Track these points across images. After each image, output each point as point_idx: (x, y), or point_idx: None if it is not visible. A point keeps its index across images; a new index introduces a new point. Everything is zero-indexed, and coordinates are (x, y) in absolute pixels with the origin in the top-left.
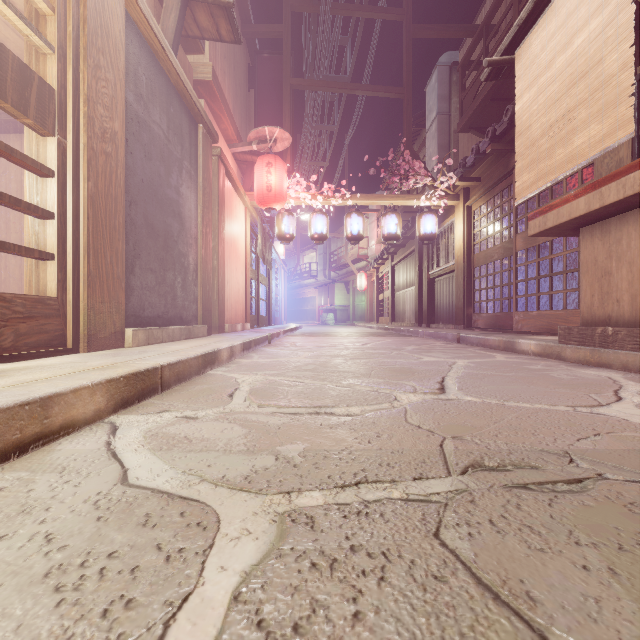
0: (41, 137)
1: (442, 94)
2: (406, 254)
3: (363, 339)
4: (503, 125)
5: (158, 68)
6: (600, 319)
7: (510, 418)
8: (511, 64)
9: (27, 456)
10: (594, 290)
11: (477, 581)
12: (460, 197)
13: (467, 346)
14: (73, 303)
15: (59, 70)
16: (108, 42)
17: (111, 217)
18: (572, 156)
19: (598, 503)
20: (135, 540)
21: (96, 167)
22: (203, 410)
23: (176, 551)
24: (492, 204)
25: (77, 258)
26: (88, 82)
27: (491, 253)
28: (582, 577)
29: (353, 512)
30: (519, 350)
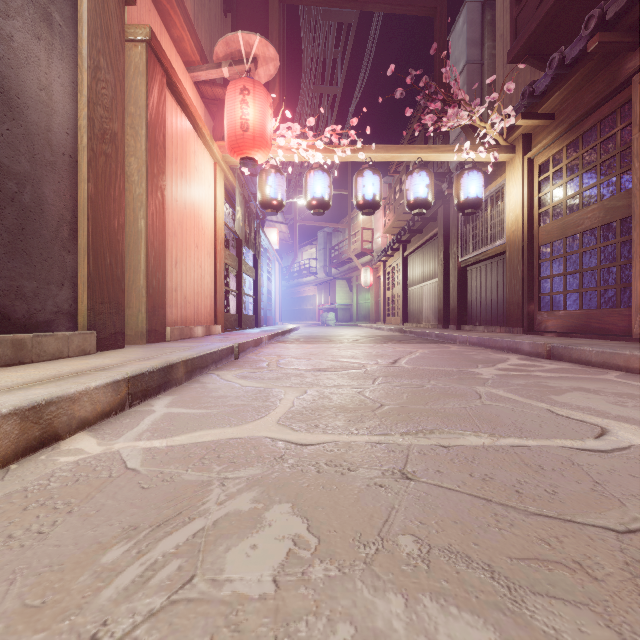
0: None
1: (472, 38)
2: (424, 240)
3: (384, 349)
4: None
5: None
6: None
7: None
8: None
9: None
10: None
11: None
12: (516, 148)
13: (584, 367)
14: None
15: None
16: None
17: None
18: None
19: None
20: None
21: None
22: None
23: None
24: (577, 147)
25: None
26: None
27: (576, 220)
28: None
29: None
30: None
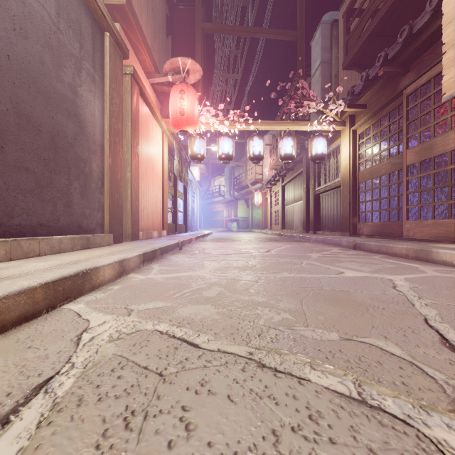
0: None
1: (325, 46)
2: (294, 175)
3: (264, 245)
4: (396, 48)
5: None
6: None
7: None
8: None
9: None
10: None
11: None
12: (346, 123)
13: (367, 253)
14: None
15: None
16: None
17: None
18: None
19: None
20: None
21: None
22: None
23: None
24: (378, 126)
25: None
26: None
27: (377, 169)
28: None
29: None
30: (438, 260)
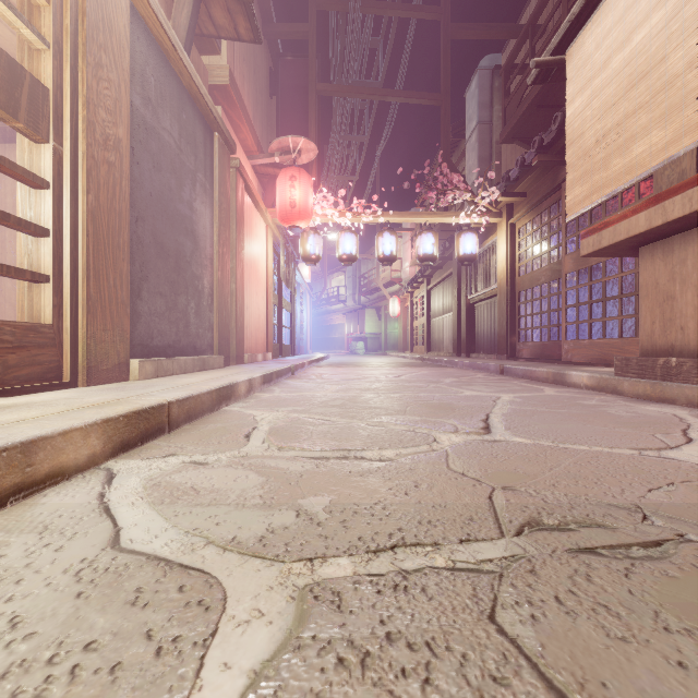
0: (34, 144)
1: (483, 101)
2: (443, 277)
3: (396, 370)
4: (551, 134)
5: (168, 69)
6: (662, 349)
7: (567, 464)
8: (561, 65)
9: (4, 511)
10: (655, 316)
11: (547, 684)
12: (503, 214)
13: (512, 378)
14: (71, 331)
15: (54, 68)
16: (111, 38)
17: (114, 234)
18: (631, 166)
19: (684, 573)
20: (120, 625)
21: (97, 178)
22: (215, 454)
23: (170, 641)
24: (538, 222)
25: (75, 280)
26: (88, 82)
27: (537, 276)
28: (679, 678)
29: (389, 586)
30: (570, 383)
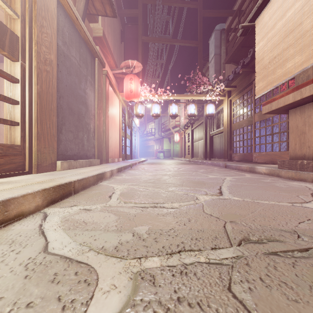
0: (12, 62)
1: (217, 45)
2: (199, 124)
3: (178, 166)
4: (248, 59)
5: (74, 29)
6: (299, 156)
7: (259, 210)
8: (253, 27)
9: None
10: (296, 141)
11: None
12: (226, 95)
13: (230, 169)
14: (29, 148)
15: (21, 27)
16: (48, 14)
17: (49, 104)
18: (285, 73)
19: None
20: (45, 293)
21: (41, 78)
22: (95, 205)
23: (69, 302)
24: (242, 99)
25: (31, 125)
26: (37, 34)
27: (241, 123)
28: None
29: (178, 272)
30: (257, 172)
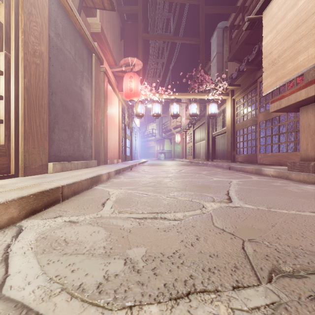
0: None
1: (219, 43)
2: (200, 124)
3: (179, 167)
4: (253, 56)
5: (69, 21)
6: (312, 157)
7: (280, 222)
8: (260, 20)
9: None
10: (308, 141)
11: None
12: (229, 94)
13: (234, 171)
14: (15, 148)
15: (6, 13)
16: (37, 1)
17: (39, 100)
18: (297, 67)
19: None
20: None
21: (29, 71)
22: (83, 215)
23: None
24: (246, 98)
25: (17, 122)
26: (24, 21)
27: (245, 123)
28: None
29: None
30: (264, 174)
